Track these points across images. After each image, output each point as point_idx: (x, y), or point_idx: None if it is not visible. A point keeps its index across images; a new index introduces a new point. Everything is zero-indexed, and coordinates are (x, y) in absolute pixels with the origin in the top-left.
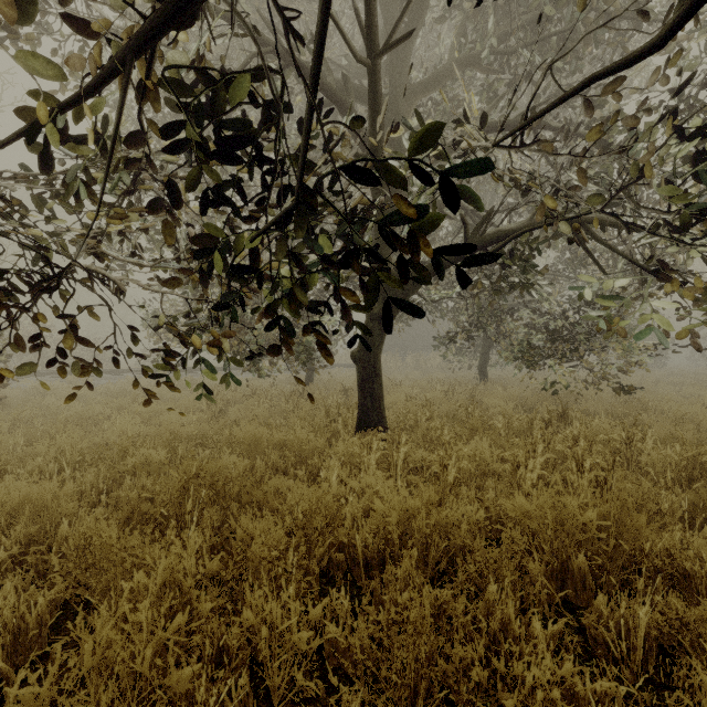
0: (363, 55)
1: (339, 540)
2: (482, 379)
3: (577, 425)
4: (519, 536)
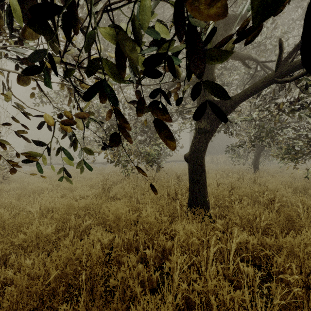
0: None
1: None
2: (256, 170)
3: None
4: None
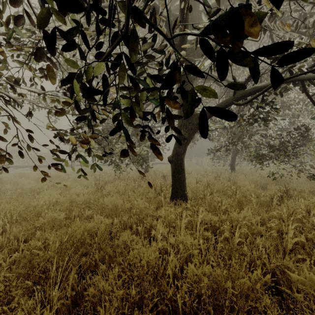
0: (174, 1)
1: (164, 291)
2: (232, 170)
3: (302, 200)
4: (302, 299)
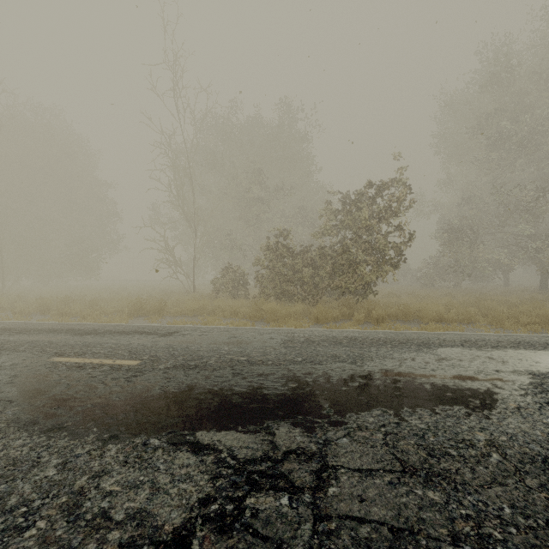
0: None
1: None
2: None
3: None
4: None
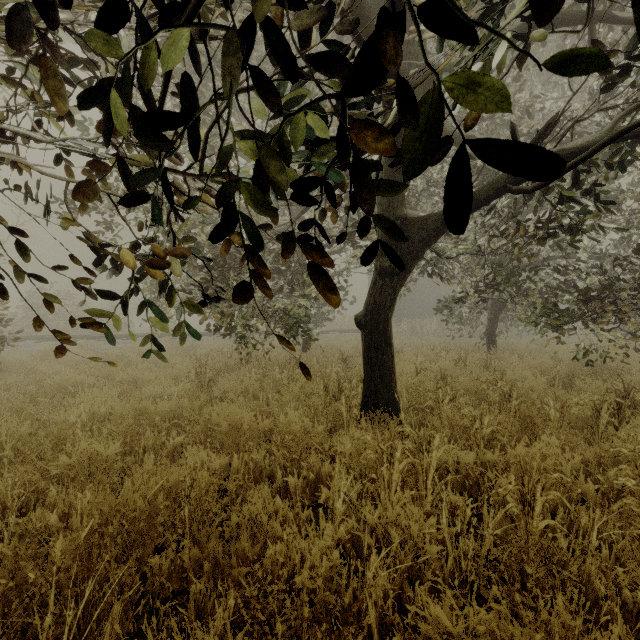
0: None
1: None
2: (490, 346)
3: None
4: None
